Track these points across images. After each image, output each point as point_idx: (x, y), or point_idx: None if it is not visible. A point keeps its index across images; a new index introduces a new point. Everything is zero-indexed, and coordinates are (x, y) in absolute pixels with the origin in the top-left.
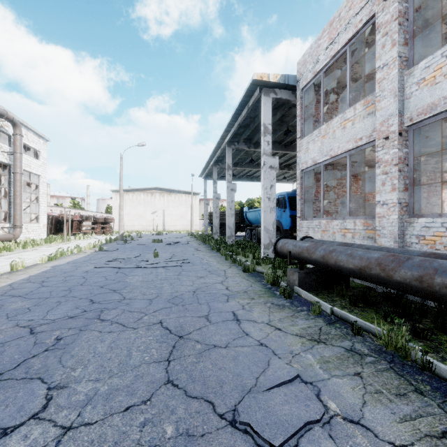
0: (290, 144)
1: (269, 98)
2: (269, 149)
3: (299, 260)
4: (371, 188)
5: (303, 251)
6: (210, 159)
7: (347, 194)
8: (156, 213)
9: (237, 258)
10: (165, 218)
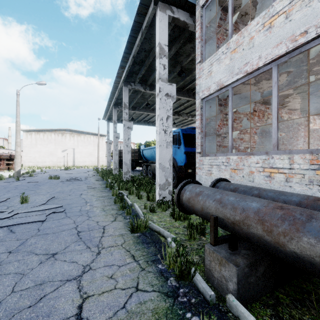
0: (181, 90)
1: (166, 15)
2: (165, 74)
3: (231, 232)
4: (264, 124)
5: (248, 222)
6: (110, 101)
7: (273, 120)
8: (67, 151)
9: (128, 201)
10: (75, 155)
